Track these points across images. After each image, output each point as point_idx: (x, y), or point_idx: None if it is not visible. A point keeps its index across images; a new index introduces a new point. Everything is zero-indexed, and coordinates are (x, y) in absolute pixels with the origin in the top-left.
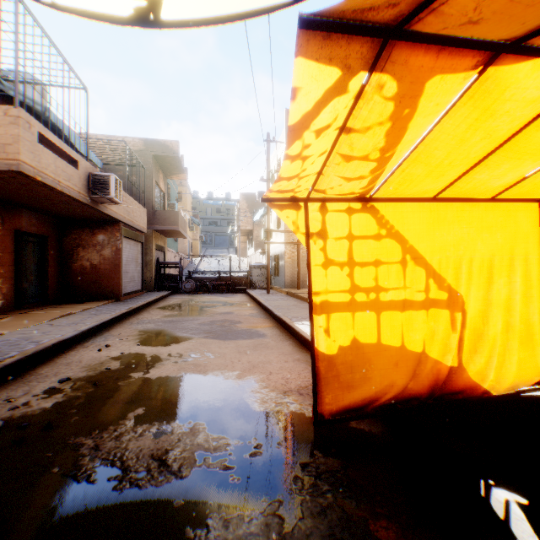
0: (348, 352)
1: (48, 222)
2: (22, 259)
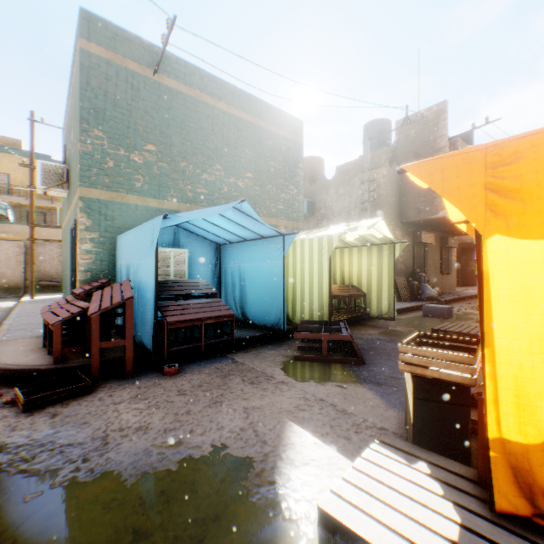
0: None
1: (457, 251)
2: None
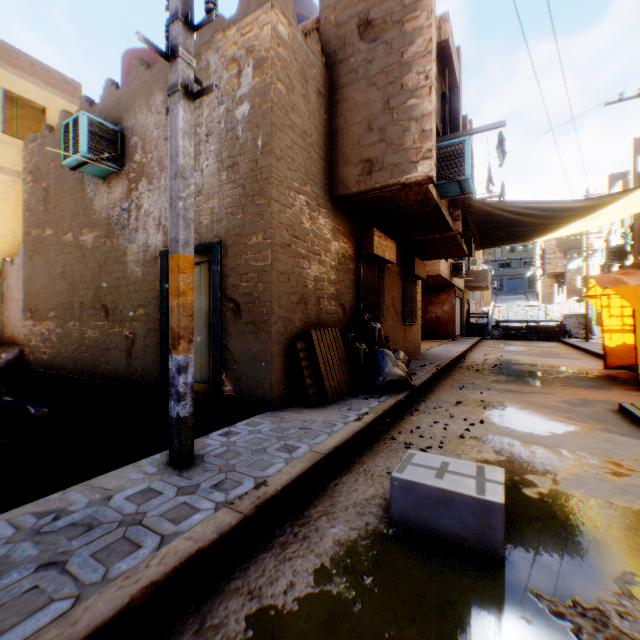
0: (619, 347)
1: None
2: None
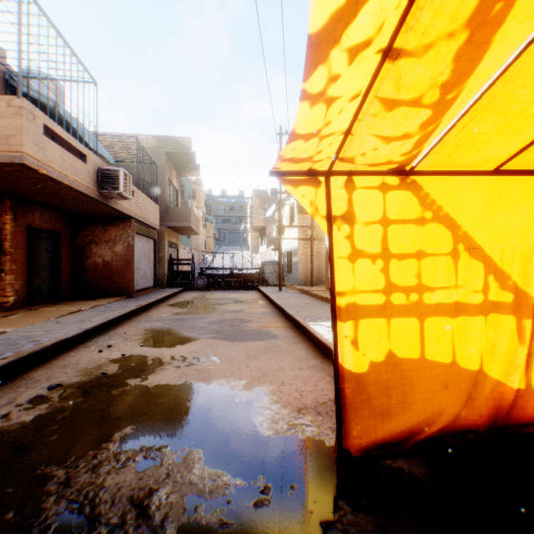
0: (382, 369)
1: (61, 218)
2: (34, 255)
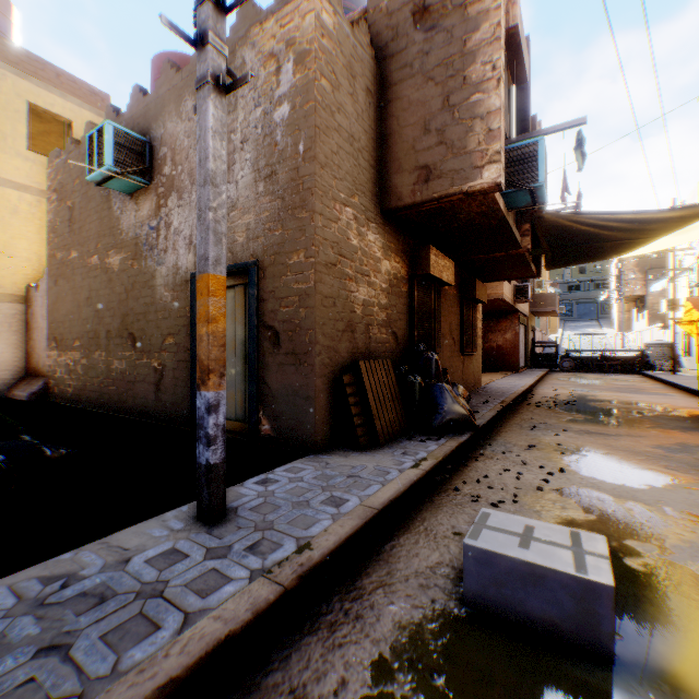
0: None
1: None
2: None
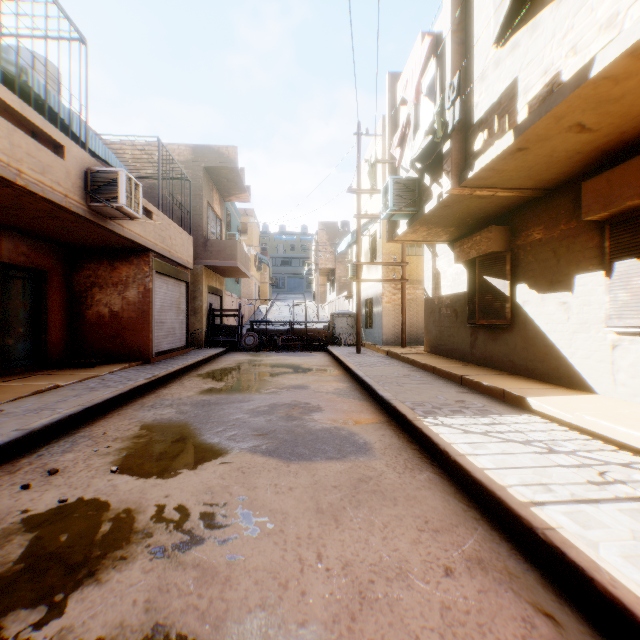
0: None
1: (48, 251)
2: None
